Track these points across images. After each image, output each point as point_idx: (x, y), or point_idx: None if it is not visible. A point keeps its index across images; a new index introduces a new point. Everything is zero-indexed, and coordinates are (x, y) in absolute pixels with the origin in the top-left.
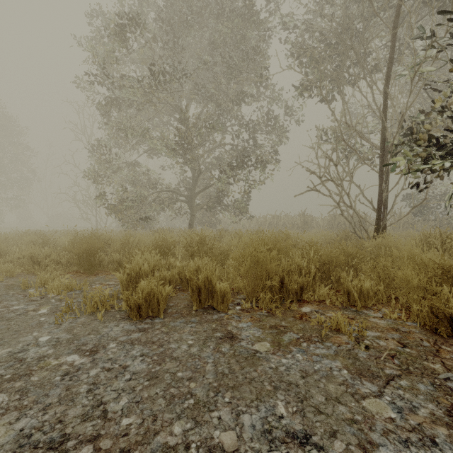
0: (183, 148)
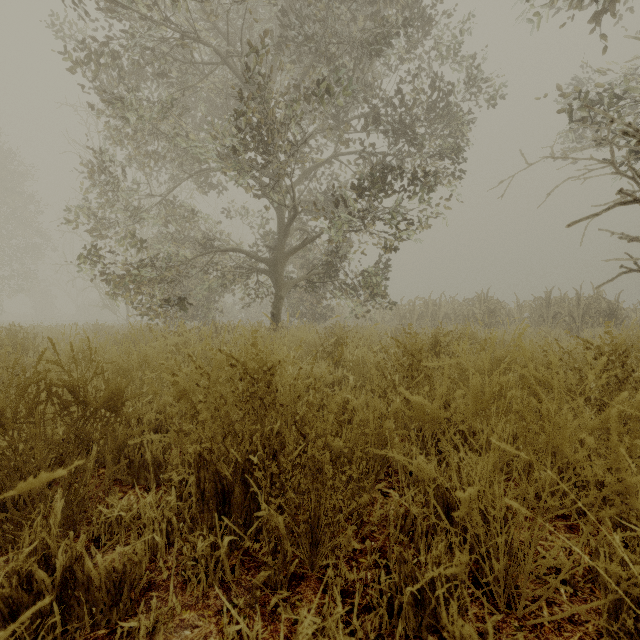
0: (253, 148)
